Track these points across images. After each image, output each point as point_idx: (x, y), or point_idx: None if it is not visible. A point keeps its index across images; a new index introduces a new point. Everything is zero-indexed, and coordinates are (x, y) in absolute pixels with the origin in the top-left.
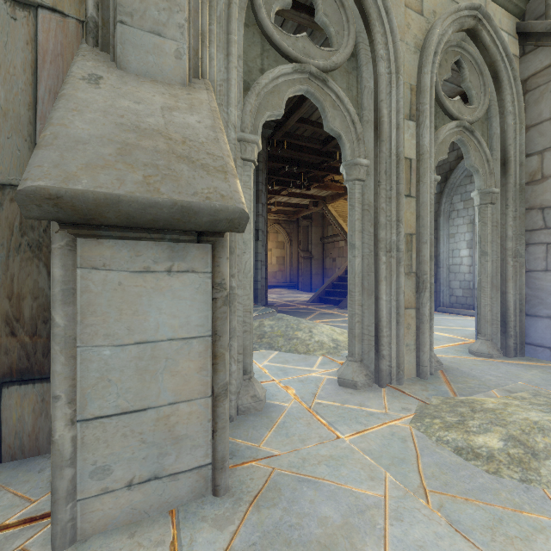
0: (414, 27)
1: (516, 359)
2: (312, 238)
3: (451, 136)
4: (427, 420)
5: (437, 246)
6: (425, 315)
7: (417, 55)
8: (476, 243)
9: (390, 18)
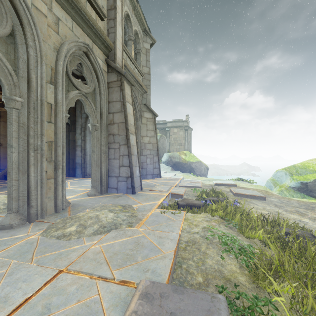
0: (54, 38)
1: (105, 194)
2: (1, 130)
3: (77, 97)
4: (49, 230)
5: (85, 145)
6: (59, 181)
7: (55, 53)
8: None
9: (36, 28)
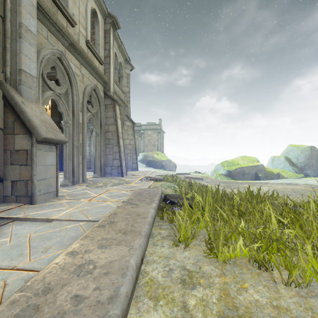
0: (82, 86)
1: (104, 177)
2: None
3: (89, 116)
4: (89, 186)
5: None
6: (85, 165)
7: (82, 94)
8: (94, 146)
9: (77, 85)
